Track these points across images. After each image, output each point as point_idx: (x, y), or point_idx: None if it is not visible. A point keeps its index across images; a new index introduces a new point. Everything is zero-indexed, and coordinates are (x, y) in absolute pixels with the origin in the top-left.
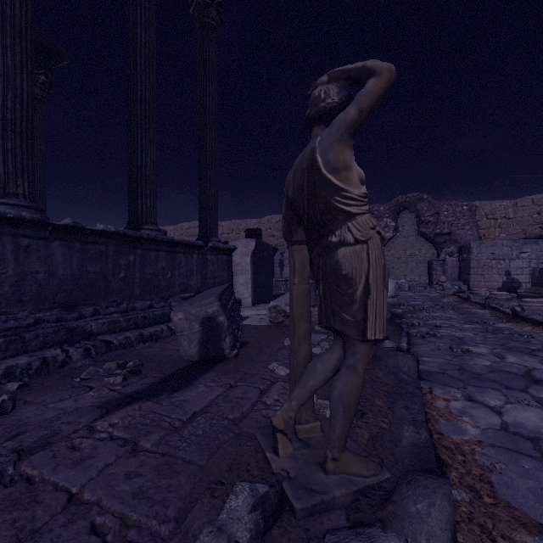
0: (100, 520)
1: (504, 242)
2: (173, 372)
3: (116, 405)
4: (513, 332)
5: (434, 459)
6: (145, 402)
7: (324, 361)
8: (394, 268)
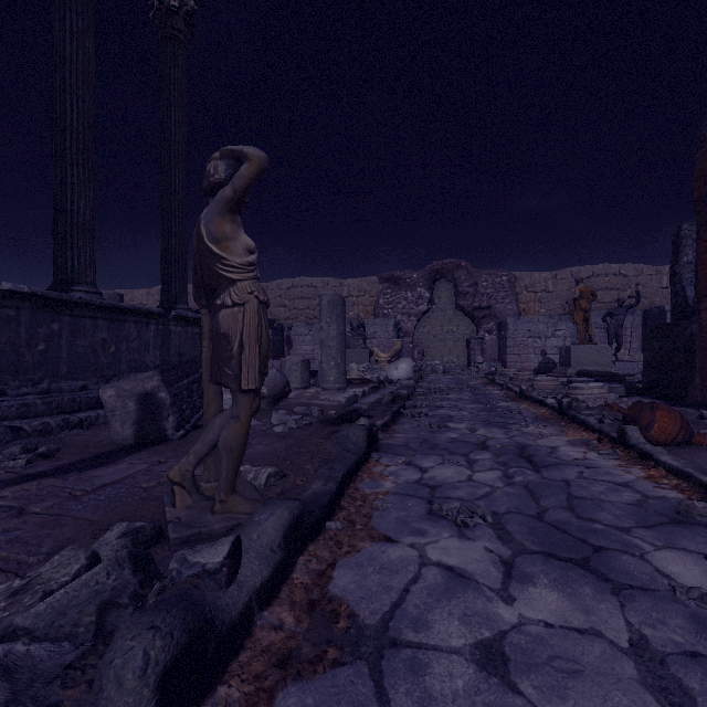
0: None
1: (540, 318)
2: (96, 454)
3: (10, 483)
4: (506, 409)
5: (325, 501)
6: (48, 479)
7: (223, 417)
8: (431, 347)
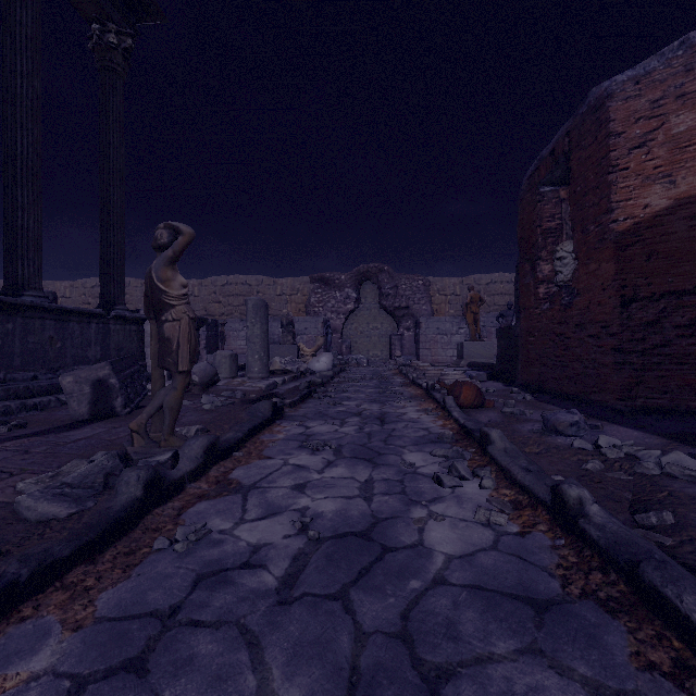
0: (7, 470)
1: (447, 318)
2: (61, 425)
3: (6, 440)
4: (393, 391)
5: (234, 441)
6: (33, 437)
7: (166, 390)
8: (358, 343)
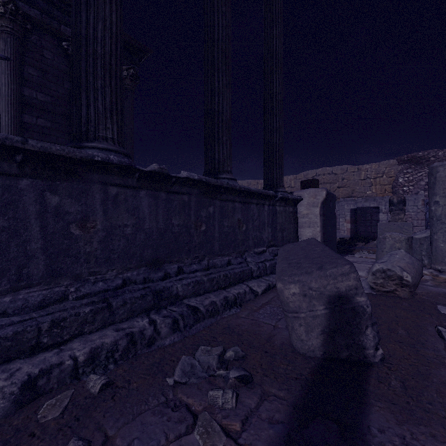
0: None
1: None
2: (302, 387)
3: None
4: None
5: None
6: None
7: None
8: None
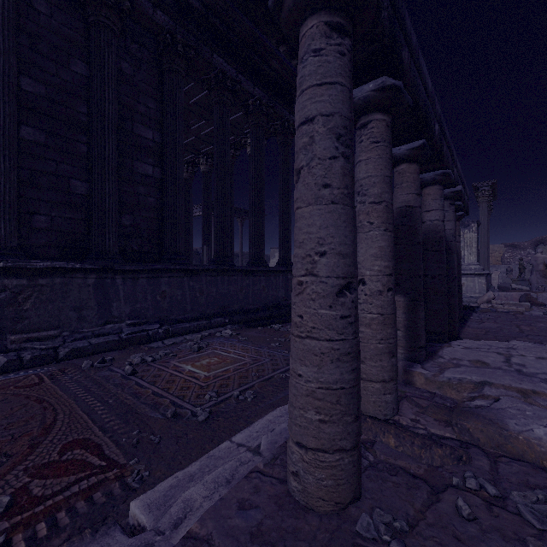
0: None
1: None
2: None
3: None
4: None
5: None
6: None
7: None
8: None
